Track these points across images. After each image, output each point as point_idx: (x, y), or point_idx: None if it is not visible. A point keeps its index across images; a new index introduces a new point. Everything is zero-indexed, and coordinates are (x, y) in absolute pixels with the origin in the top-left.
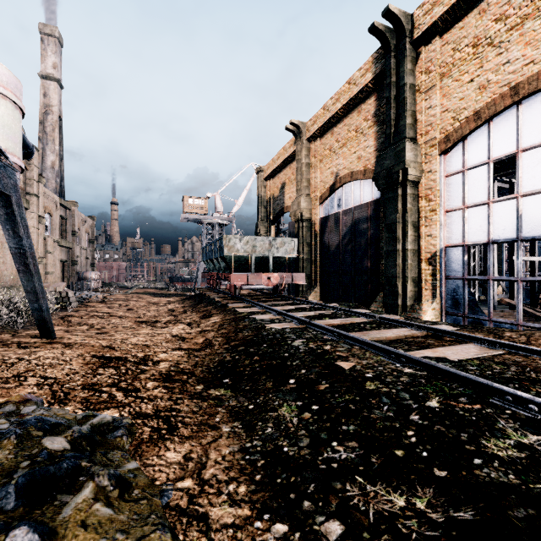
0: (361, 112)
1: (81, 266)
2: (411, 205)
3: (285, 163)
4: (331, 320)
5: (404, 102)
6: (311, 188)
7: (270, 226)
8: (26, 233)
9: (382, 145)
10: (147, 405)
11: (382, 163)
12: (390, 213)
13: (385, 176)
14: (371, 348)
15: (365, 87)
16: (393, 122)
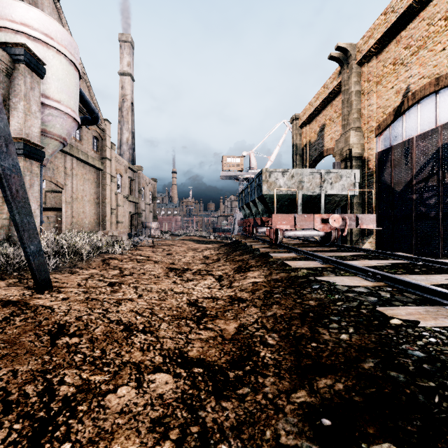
0: None
1: (146, 218)
2: None
3: (325, 102)
4: None
5: None
6: (363, 119)
7: None
8: (5, 149)
9: None
10: None
11: None
12: None
13: None
14: None
15: None
16: None
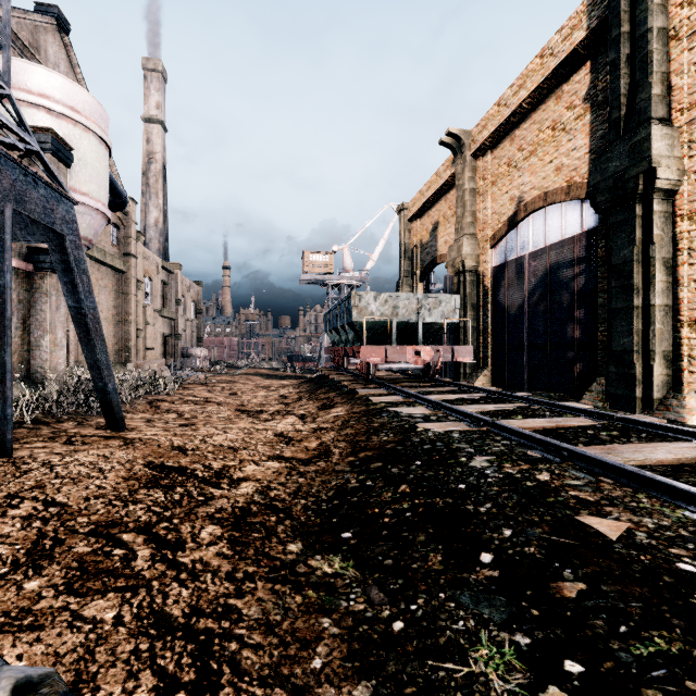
0: (562, 98)
1: (186, 341)
2: (660, 231)
3: (438, 194)
4: (530, 421)
5: (647, 60)
6: (478, 224)
7: (417, 285)
8: (86, 287)
9: (601, 142)
10: (181, 590)
11: (604, 167)
12: (620, 247)
13: (609, 187)
14: (644, 485)
15: (570, 55)
16: (624, 99)
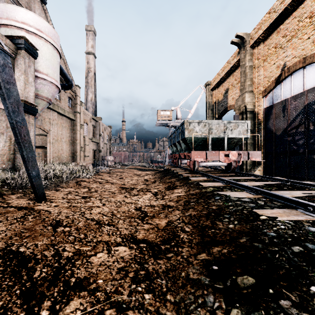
0: None
1: (104, 153)
2: None
3: (228, 73)
4: None
5: None
6: (254, 85)
7: None
8: (17, 109)
9: None
10: None
11: None
12: None
13: None
14: None
15: None
16: None
